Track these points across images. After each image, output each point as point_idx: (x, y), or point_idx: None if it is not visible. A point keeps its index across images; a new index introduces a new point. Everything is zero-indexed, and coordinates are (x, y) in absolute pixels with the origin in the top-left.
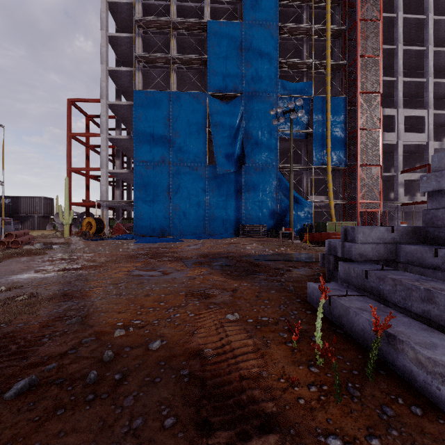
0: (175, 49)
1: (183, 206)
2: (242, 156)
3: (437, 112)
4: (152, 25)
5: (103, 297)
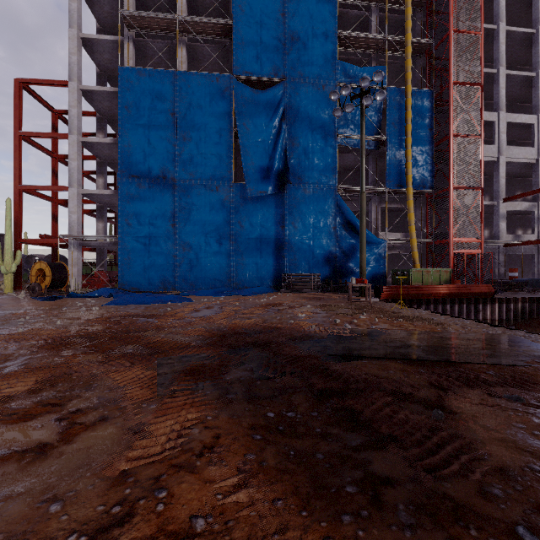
0: (185, 10)
1: (196, 246)
2: (284, 171)
3: None
4: None
5: None
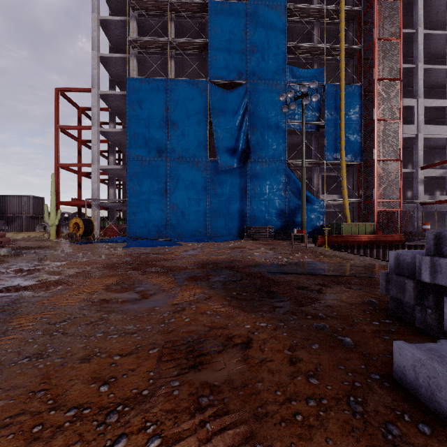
0: (173, 33)
1: (182, 206)
2: (246, 150)
3: None
4: (148, 6)
5: (3, 362)
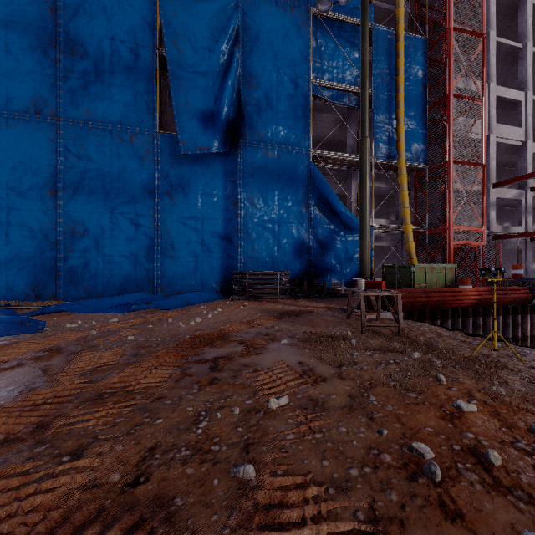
0: None
1: (95, 227)
2: (237, 120)
3: (534, 98)
4: None
5: None
